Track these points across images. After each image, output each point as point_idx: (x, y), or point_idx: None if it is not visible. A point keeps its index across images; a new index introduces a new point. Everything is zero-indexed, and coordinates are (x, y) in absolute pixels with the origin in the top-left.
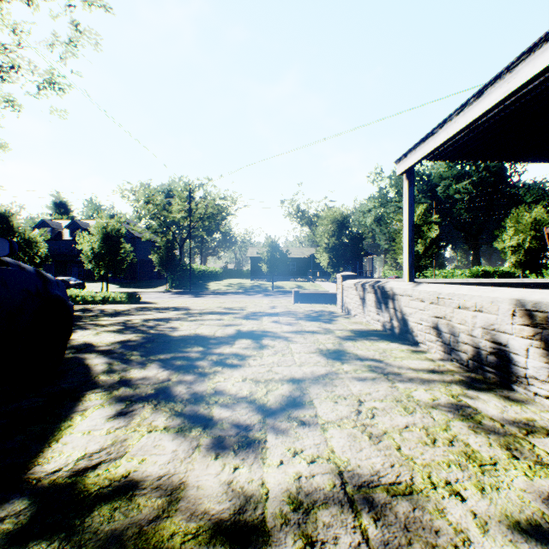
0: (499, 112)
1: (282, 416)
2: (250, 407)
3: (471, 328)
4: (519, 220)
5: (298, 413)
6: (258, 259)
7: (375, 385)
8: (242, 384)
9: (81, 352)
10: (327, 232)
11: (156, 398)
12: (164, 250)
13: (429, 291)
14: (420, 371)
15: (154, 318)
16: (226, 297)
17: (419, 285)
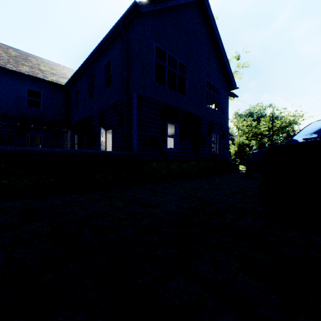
0: None
1: None
2: None
3: None
4: None
5: None
6: None
7: None
8: None
9: None
10: None
11: None
12: (257, 148)
13: None
14: None
15: None
16: None
17: None
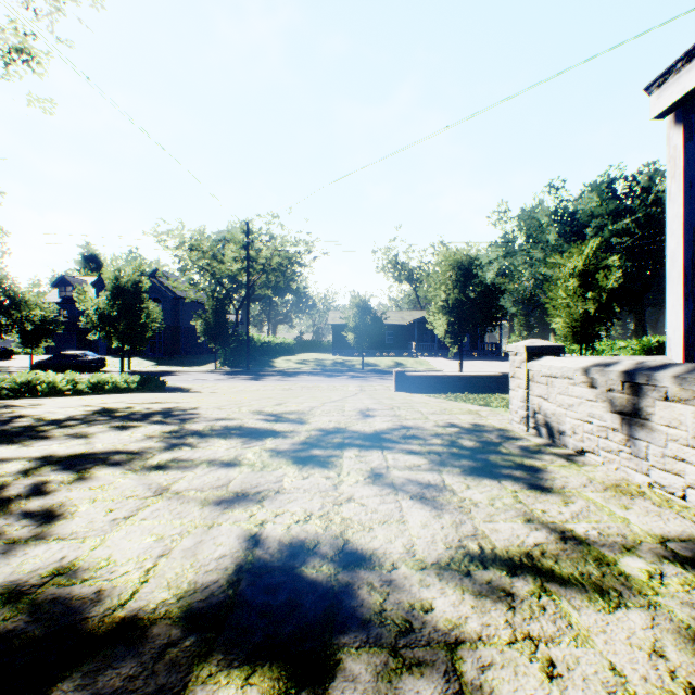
0: None
1: None
2: None
3: None
4: None
5: None
6: (342, 327)
7: None
8: None
9: None
10: (444, 284)
11: None
12: (212, 313)
13: None
14: None
15: (71, 455)
16: (294, 379)
17: None
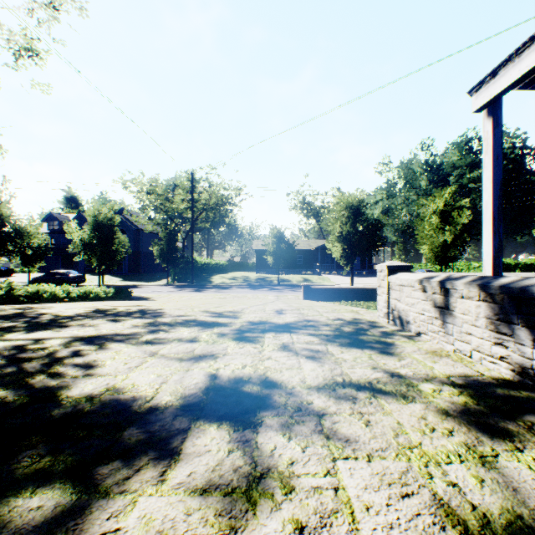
0: None
1: None
2: None
3: None
4: None
5: None
6: (263, 251)
7: None
8: None
9: None
10: (339, 220)
11: None
12: (165, 241)
13: None
14: None
15: (89, 336)
16: (228, 291)
17: None
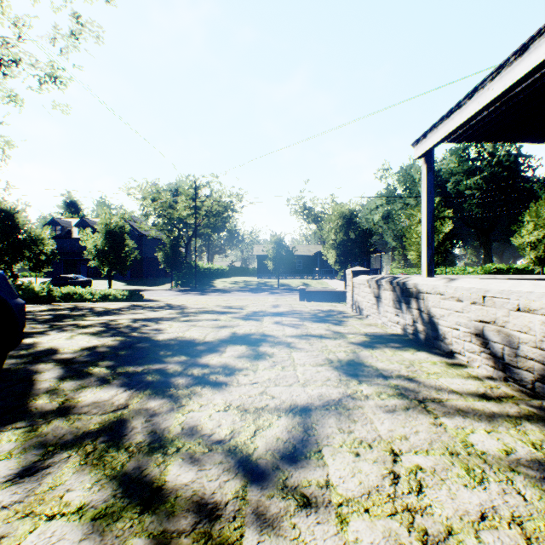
0: (542, 77)
1: (273, 484)
2: (225, 461)
3: (540, 338)
4: (538, 214)
5: (300, 477)
6: (264, 257)
7: (410, 421)
8: (222, 416)
9: (38, 361)
10: (334, 228)
11: (94, 441)
12: (169, 247)
13: (470, 287)
14: (469, 397)
15: (144, 318)
16: (230, 294)
17: (454, 280)
